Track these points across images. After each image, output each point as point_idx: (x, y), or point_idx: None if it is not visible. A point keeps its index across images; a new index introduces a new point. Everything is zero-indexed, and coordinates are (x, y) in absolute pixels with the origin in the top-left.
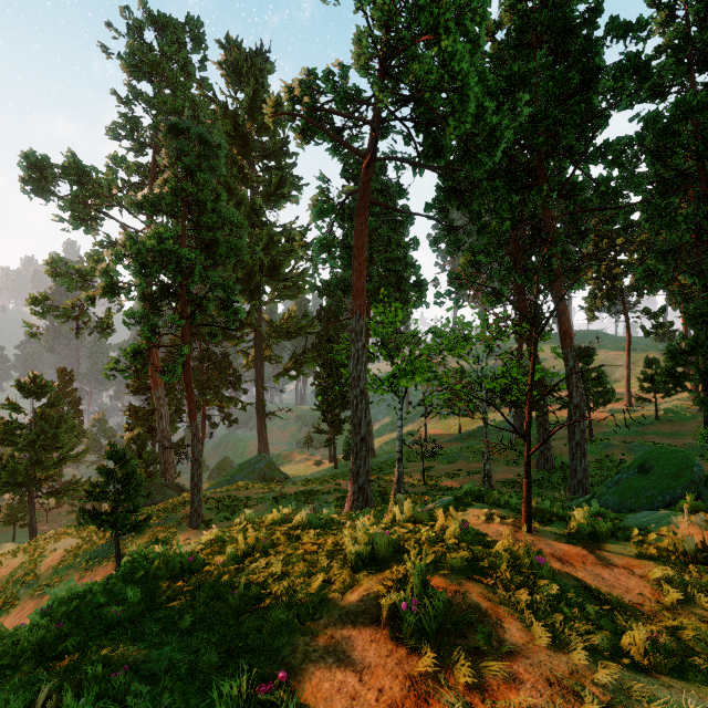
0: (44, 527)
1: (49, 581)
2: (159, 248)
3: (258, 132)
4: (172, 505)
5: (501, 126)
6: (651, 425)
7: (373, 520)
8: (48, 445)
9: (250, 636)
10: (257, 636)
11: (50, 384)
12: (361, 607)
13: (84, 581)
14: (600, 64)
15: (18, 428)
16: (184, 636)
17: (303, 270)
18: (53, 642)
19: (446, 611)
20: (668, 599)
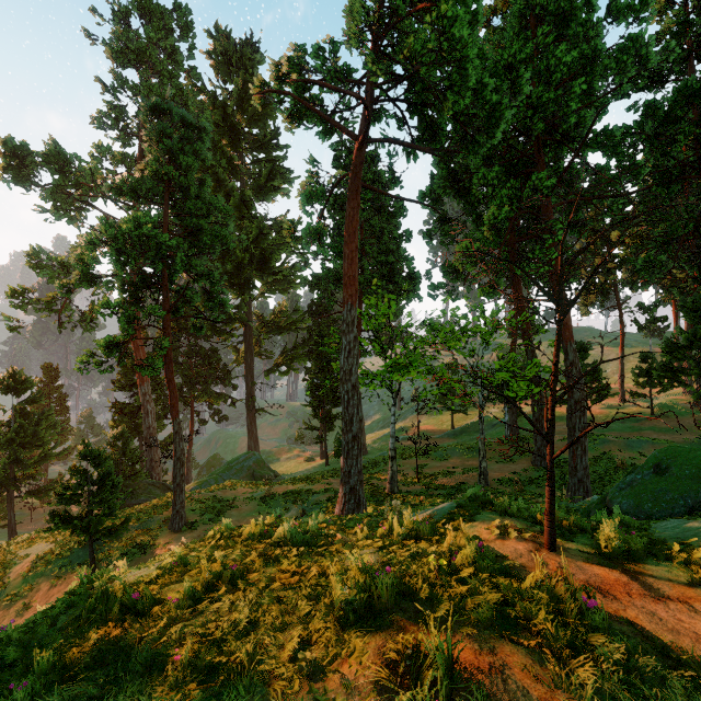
0: (28, 526)
1: (17, 590)
2: (137, 233)
3: (248, 123)
4: (154, 505)
5: (501, 106)
6: (646, 420)
7: (366, 532)
8: (28, 443)
9: None
10: None
11: (31, 380)
12: (353, 699)
13: (55, 590)
14: (601, 46)
15: None
16: None
17: (294, 264)
18: None
19: None
20: None
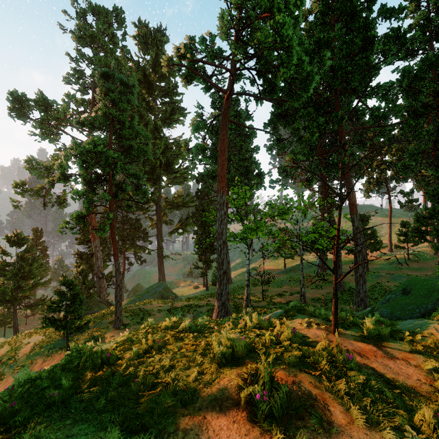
0: (24, 327)
1: (23, 363)
2: (94, 150)
3: (158, 80)
4: (103, 314)
5: (313, 73)
6: (404, 263)
7: (232, 325)
8: (25, 276)
9: (145, 416)
10: (150, 416)
11: (27, 238)
12: (225, 394)
13: (46, 363)
14: (374, 35)
15: (6, 265)
16: (98, 414)
17: (187, 166)
18: (8, 416)
19: (288, 399)
20: (438, 383)
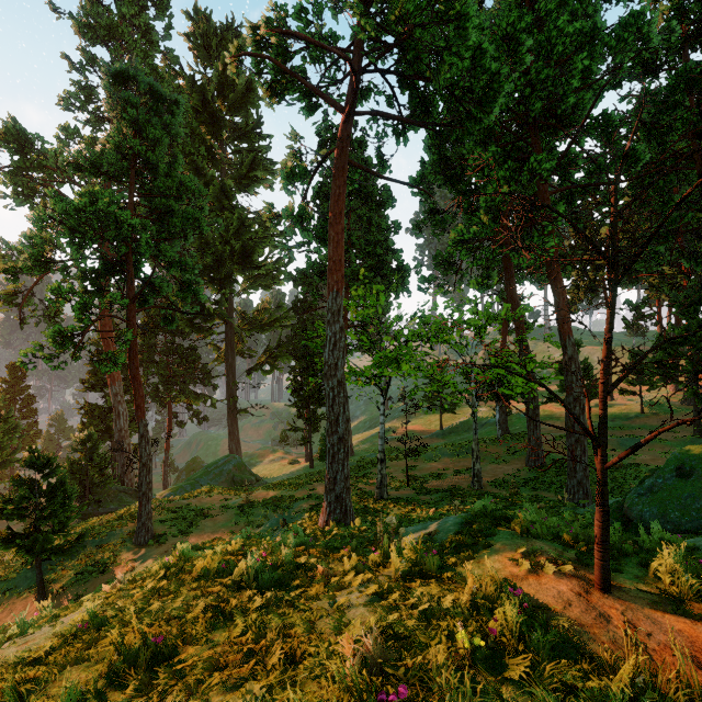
0: None
1: None
2: (93, 209)
3: (229, 111)
4: (120, 516)
5: (500, 77)
6: (636, 418)
7: (355, 559)
8: None
9: None
10: None
11: None
12: None
13: None
14: (600, 24)
15: None
16: None
17: (278, 259)
18: None
19: None
20: None
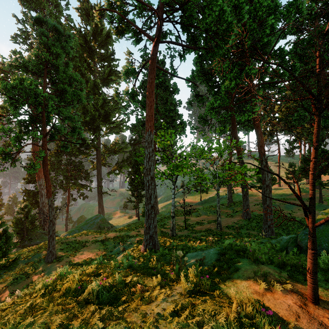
0: None
1: None
2: (21, 87)
3: (98, 47)
4: (39, 247)
5: (232, 25)
6: (292, 195)
7: (160, 278)
8: None
9: None
10: None
11: None
12: None
13: None
14: (278, 4)
15: None
16: None
17: (122, 119)
18: None
19: None
20: None
